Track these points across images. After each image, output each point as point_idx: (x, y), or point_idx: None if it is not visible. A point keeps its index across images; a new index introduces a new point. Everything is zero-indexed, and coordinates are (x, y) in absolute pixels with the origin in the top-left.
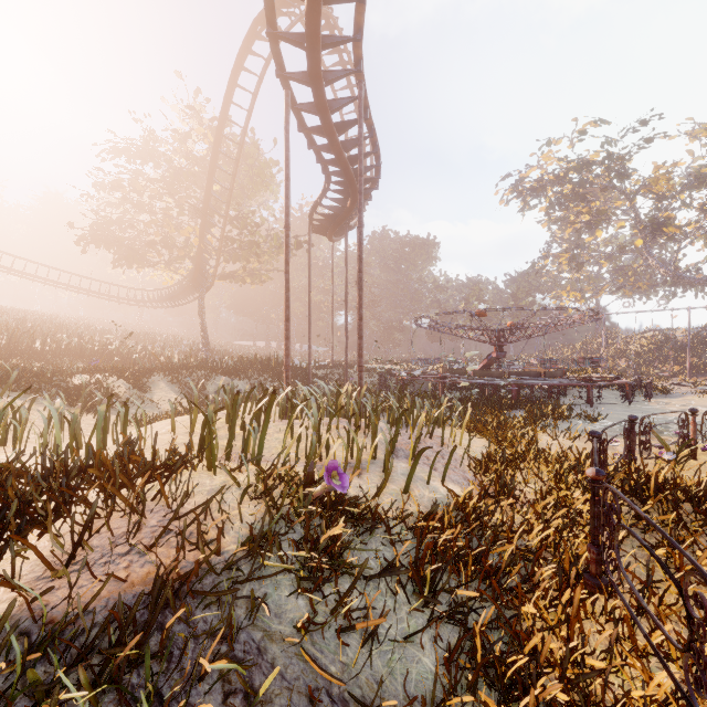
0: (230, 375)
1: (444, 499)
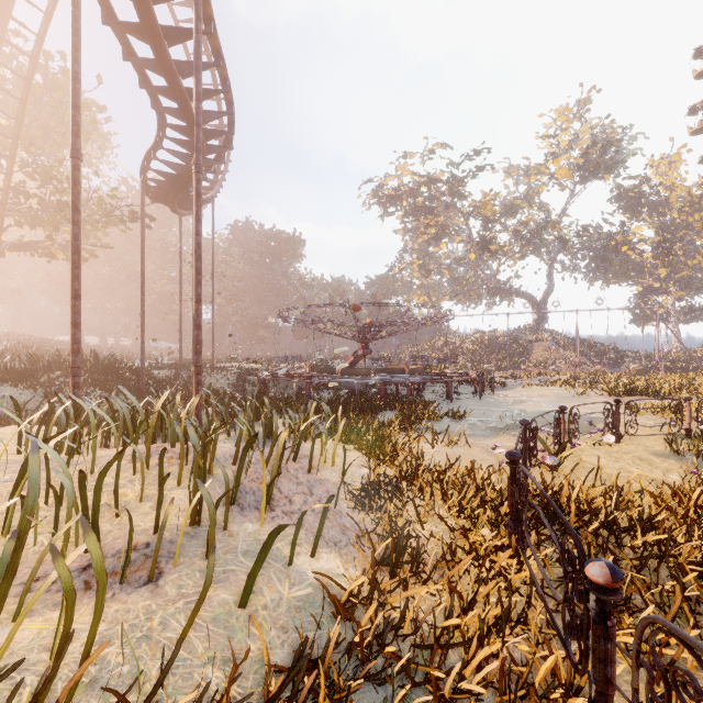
0: (3, 381)
1: (316, 596)
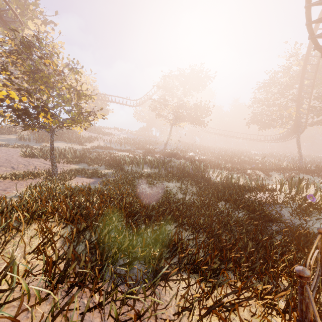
0: (308, 173)
1: None
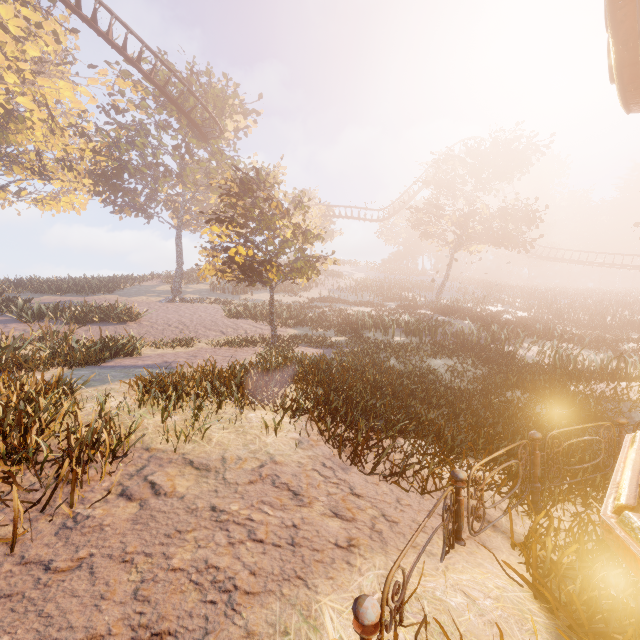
0: None
1: None
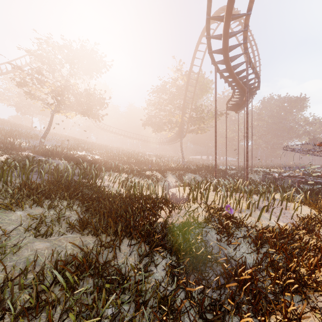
0: (193, 172)
1: (275, 227)
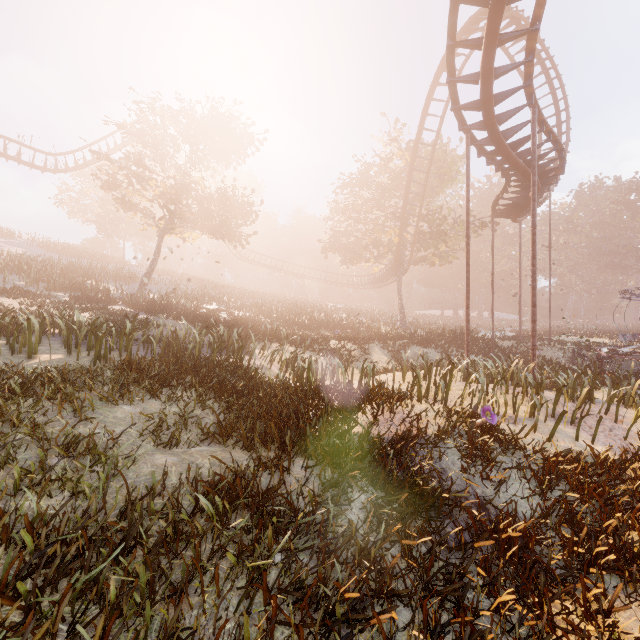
0: (422, 344)
1: (587, 454)
